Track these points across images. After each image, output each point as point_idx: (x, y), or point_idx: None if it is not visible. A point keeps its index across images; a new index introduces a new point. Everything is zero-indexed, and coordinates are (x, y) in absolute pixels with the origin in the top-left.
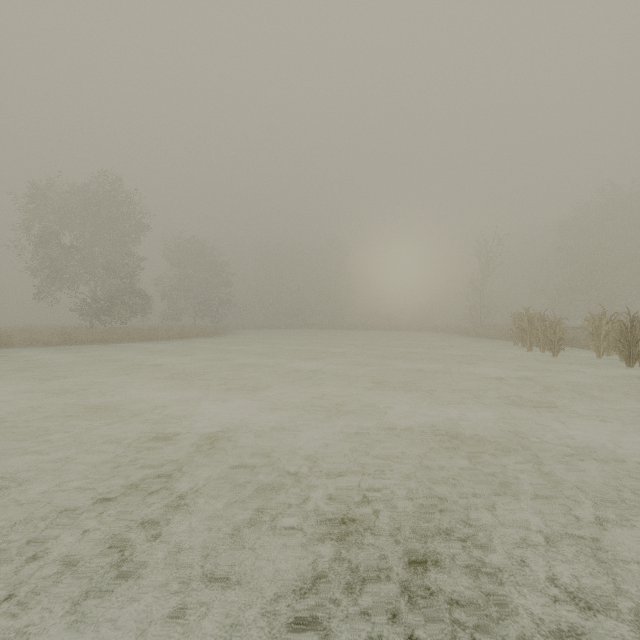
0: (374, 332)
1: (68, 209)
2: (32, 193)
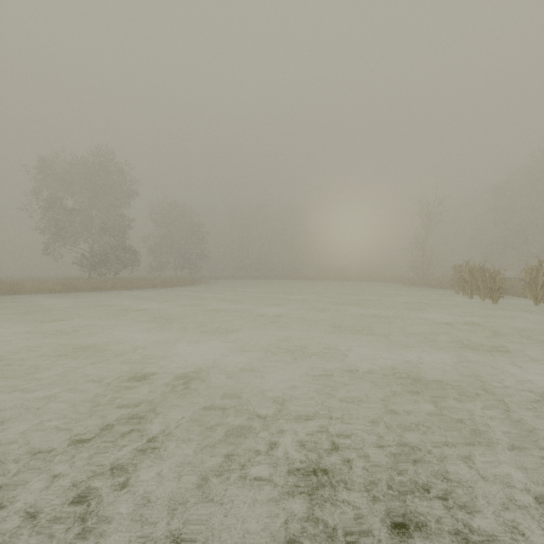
0: (329, 282)
1: (70, 178)
2: (41, 165)
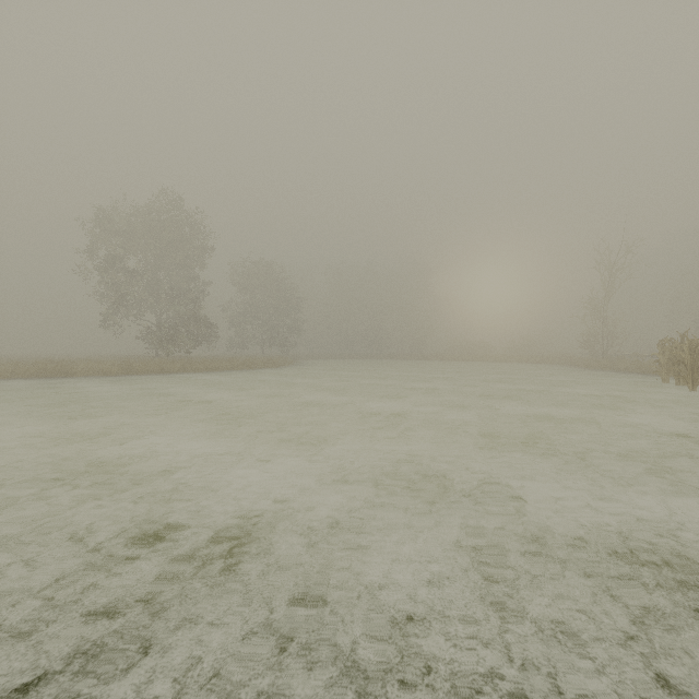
0: (464, 363)
1: (133, 232)
2: (99, 217)
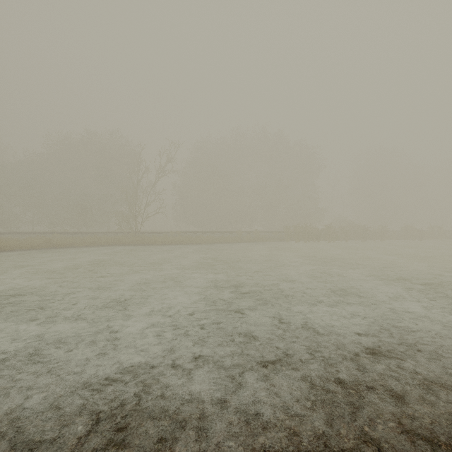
0: None
1: None
2: None
